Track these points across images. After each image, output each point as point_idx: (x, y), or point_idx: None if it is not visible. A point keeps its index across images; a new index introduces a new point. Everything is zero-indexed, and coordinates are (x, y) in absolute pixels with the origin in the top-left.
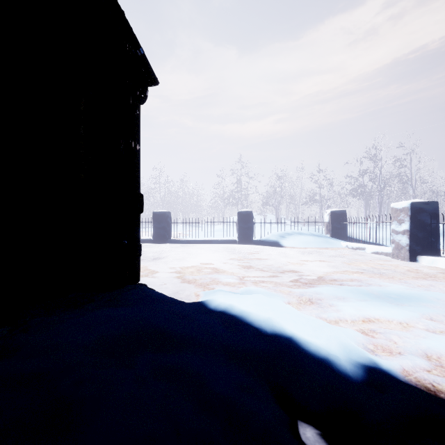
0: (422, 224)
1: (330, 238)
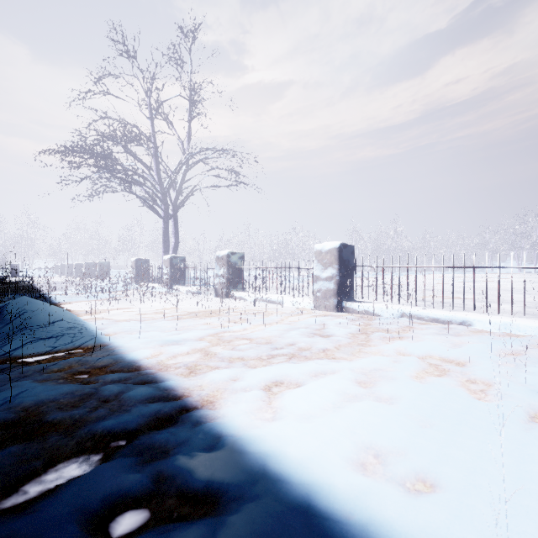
0: (63, 269)
1: (54, 274)
